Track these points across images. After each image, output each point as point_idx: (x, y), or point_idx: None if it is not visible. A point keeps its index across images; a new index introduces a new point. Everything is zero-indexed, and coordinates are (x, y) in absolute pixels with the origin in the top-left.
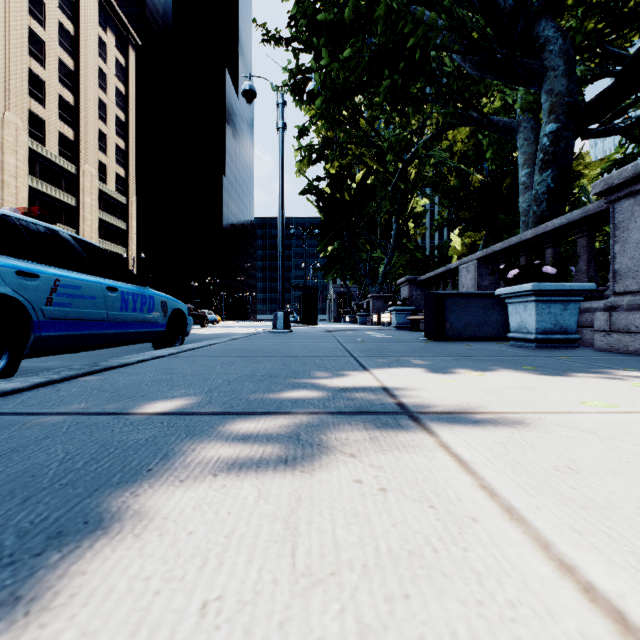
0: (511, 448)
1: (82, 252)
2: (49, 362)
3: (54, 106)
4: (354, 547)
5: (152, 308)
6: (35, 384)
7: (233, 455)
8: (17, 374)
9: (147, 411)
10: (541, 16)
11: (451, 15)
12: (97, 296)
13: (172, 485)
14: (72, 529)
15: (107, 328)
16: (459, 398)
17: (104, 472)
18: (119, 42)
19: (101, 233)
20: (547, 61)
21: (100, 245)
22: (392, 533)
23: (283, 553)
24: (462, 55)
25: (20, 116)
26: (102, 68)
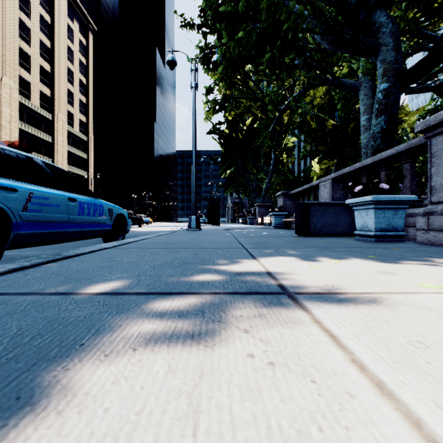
0: (371, 324)
1: (50, 173)
2: (28, 252)
3: (37, 73)
4: (249, 425)
5: (102, 213)
6: (10, 270)
7: (151, 330)
8: (3, 261)
9: (89, 292)
10: (377, 8)
11: (313, 7)
12: (61, 205)
13: (98, 359)
14: (4, 405)
15: (68, 227)
16: (324, 281)
17: (45, 347)
18: (82, 28)
19: (69, 161)
20: (381, 39)
21: (69, 169)
22: (281, 410)
23: (185, 432)
24: (321, 35)
25: (13, 80)
26: (70, 46)
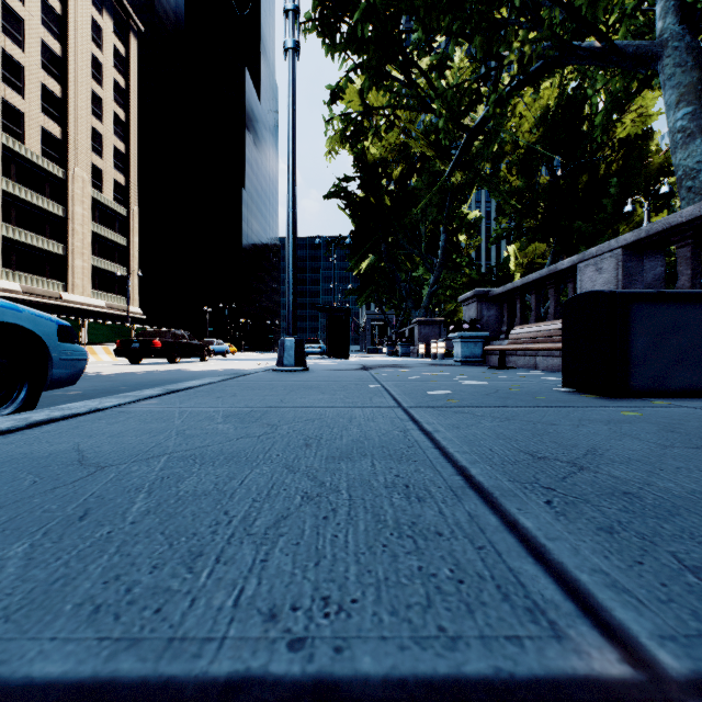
0: None
1: None
2: None
3: (36, 97)
4: None
5: None
6: None
7: None
8: None
9: None
10: None
11: None
12: None
13: None
14: None
15: None
16: None
17: None
18: (118, 27)
19: (96, 249)
20: None
21: (94, 263)
22: None
23: None
24: None
25: None
26: (97, 56)
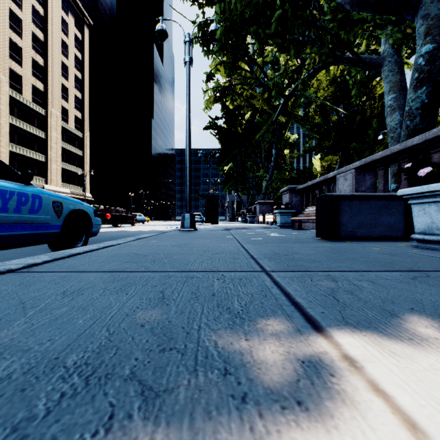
0: None
1: None
2: None
3: (29, 66)
4: None
5: (37, 208)
6: None
7: None
8: None
9: None
10: None
11: None
12: None
13: None
14: None
15: None
16: None
17: None
18: (77, 22)
19: (64, 158)
20: None
21: (63, 166)
22: None
23: None
24: None
25: (3, 72)
26: (65, 40)
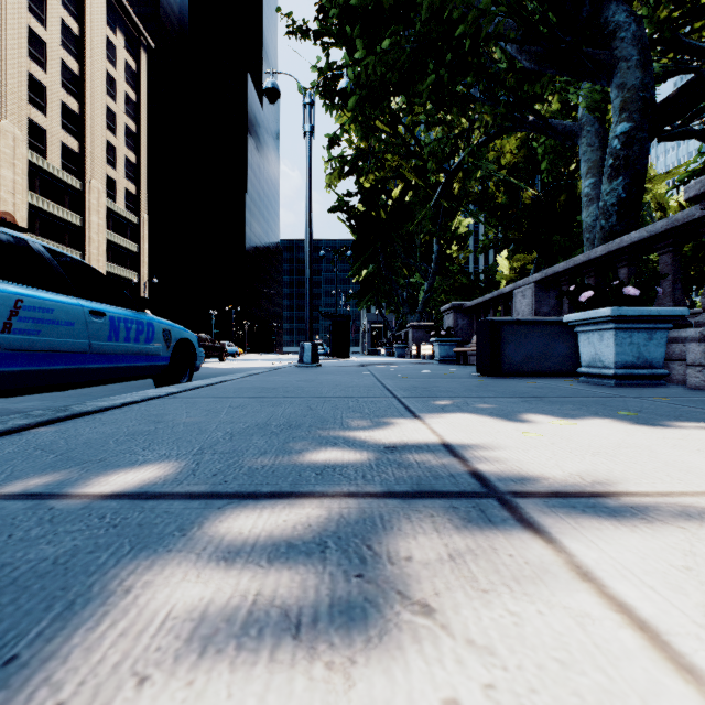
0: None
1: (58, 267)
2: (25, 403)
3: (57, 114)
4: None
5: (151, 337)
6: None
7: (197, 607)
8: None
9: (91, 491)
10: None
11: None
12: (76, 322)
13: None
14: None
15: (90, 362)
16: (561, 465)
17: None
18: (129, 44)
19: (109, 256)
20: (618, 50)
21: (108, 269)
22: None
23: None
24: (519, 44)
25: (18, 125)
26: (110, 72)
